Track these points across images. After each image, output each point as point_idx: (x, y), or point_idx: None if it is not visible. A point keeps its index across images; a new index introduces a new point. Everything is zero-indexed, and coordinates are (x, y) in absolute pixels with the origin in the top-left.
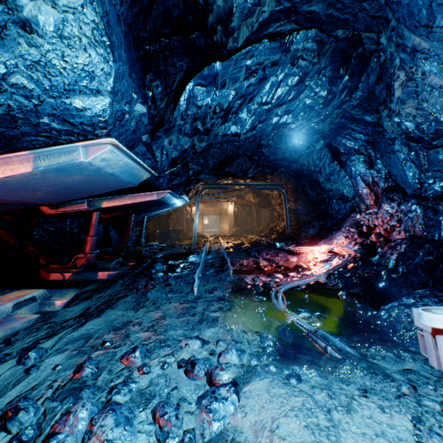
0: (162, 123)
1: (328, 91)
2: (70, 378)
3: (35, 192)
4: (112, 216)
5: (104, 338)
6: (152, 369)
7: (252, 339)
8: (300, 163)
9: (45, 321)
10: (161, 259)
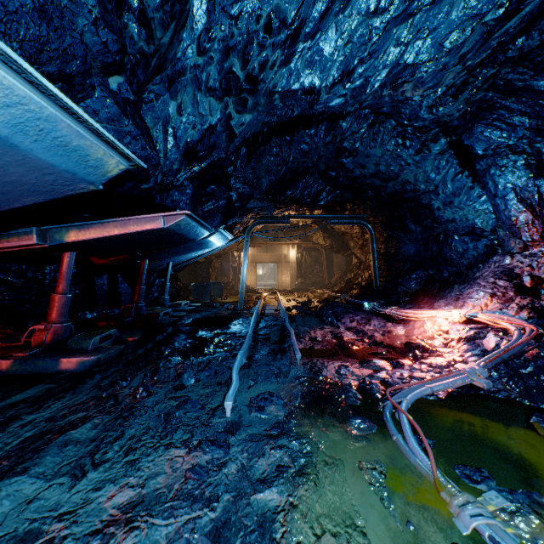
0: (161, 66)
1: None
2: None
3: None
4: (111, 261)
5: None
6: None
7: None
8: (402, 179)
9: None
10: (188, 328)
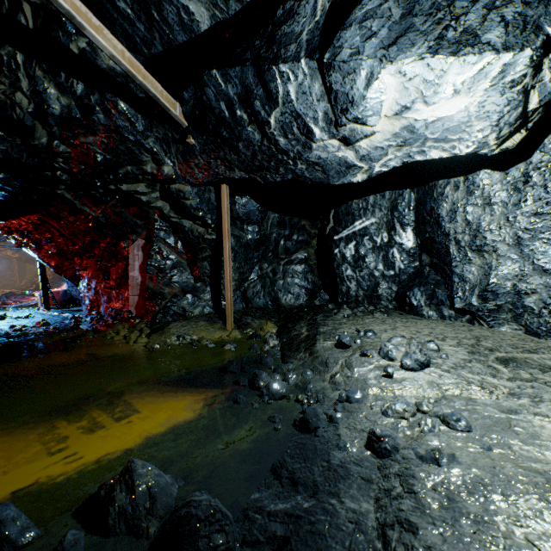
0: None
1: None
2: None
3: None
4: None
5: None
6: None
7: None
8: None
9: None
10: None
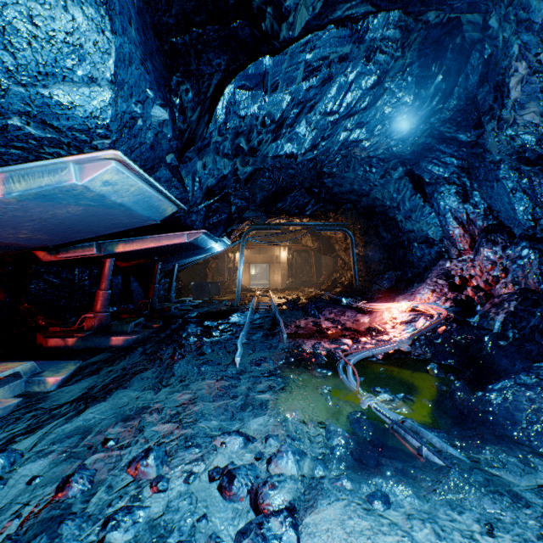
0: (193, 140)
1: (415, 96)
2: (49, 500)
3: (17, 229)
4: (132, 264)
5: (107, 434)
6: (172, 483)
7: (315, 434)
8: (372, 196)
9: (29, 407)
10: (195, 319)
